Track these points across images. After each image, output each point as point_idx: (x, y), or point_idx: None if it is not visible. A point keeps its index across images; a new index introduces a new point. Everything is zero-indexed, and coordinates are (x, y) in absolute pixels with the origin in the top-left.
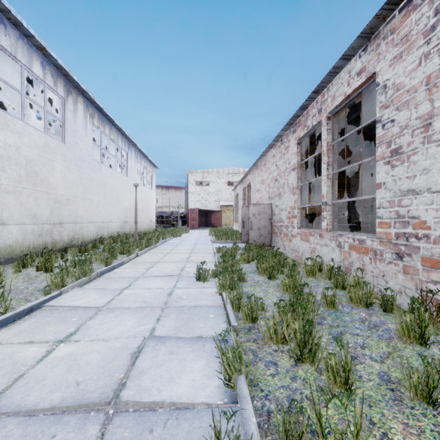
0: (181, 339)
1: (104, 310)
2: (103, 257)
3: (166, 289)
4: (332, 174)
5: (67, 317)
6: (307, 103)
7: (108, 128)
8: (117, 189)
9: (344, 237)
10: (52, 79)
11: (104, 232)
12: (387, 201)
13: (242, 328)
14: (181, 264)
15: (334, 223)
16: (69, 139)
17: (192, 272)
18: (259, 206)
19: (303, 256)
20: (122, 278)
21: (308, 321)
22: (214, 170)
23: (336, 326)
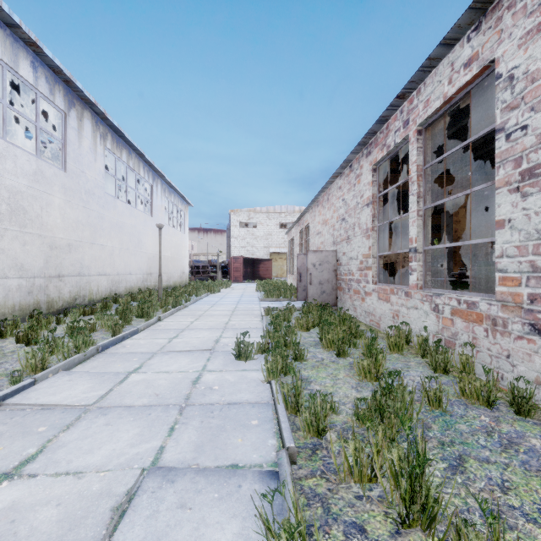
0: (203, 473)
1: (92, 411)
2: (111, 323)
3: (191, 372)
4: (424, 209)
5: (33, 424)
6: (388, 113)
7: (126, 153)
8: (137, 232)
9: (444, 297)
10: (47, 85)
11: (121, 287)
12: (514, 247)
13: (302, 448)
14: (216, 332)
15: (427, 277)
16: (71, 166)
17: (230, 345)
18: (321, 254)
19: (381, 322)
20: (131, 354)
21: (418, 454)
22: (263, 209)
23: (450, 442)
